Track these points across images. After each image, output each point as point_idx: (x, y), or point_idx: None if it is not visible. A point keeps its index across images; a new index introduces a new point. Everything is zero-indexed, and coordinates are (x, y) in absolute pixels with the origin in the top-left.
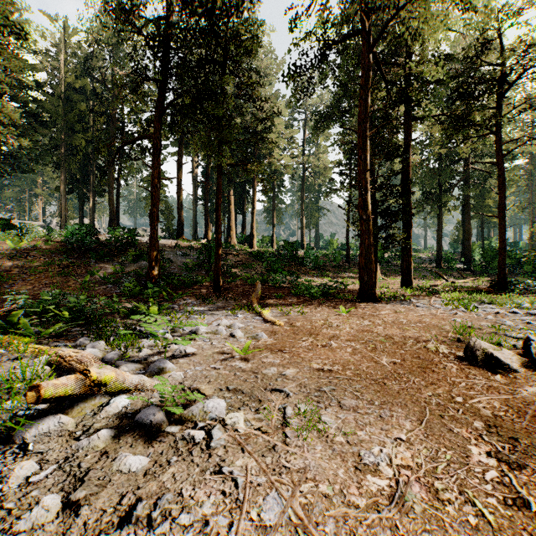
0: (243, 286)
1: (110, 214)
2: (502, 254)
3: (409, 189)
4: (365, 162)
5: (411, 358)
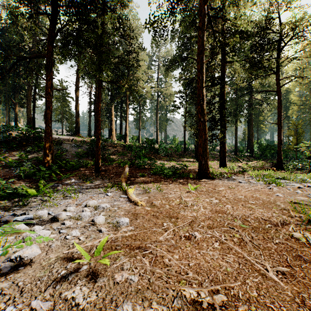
0: (117, 168)
1: (27, 119)
2: (280, 146)
3: (224, 106)
4: (202, 81)
5: (295, 261)
